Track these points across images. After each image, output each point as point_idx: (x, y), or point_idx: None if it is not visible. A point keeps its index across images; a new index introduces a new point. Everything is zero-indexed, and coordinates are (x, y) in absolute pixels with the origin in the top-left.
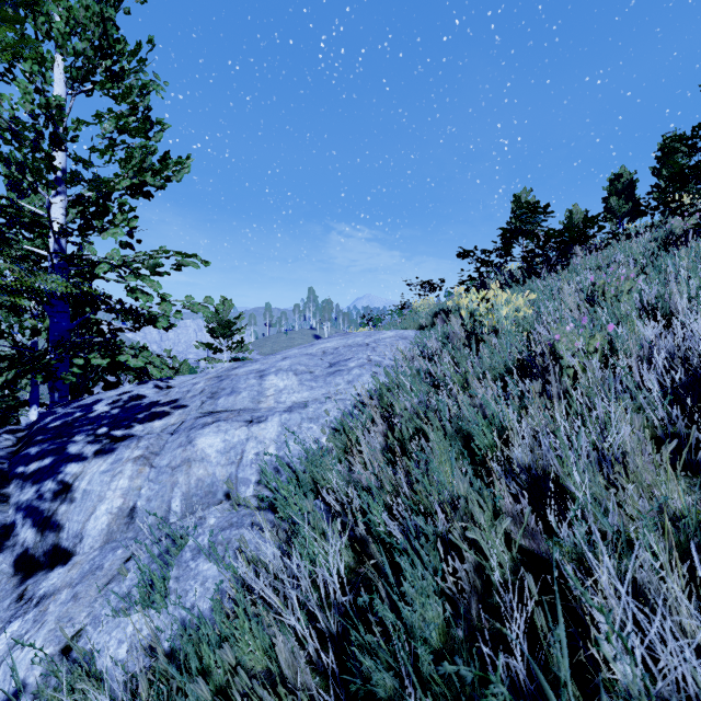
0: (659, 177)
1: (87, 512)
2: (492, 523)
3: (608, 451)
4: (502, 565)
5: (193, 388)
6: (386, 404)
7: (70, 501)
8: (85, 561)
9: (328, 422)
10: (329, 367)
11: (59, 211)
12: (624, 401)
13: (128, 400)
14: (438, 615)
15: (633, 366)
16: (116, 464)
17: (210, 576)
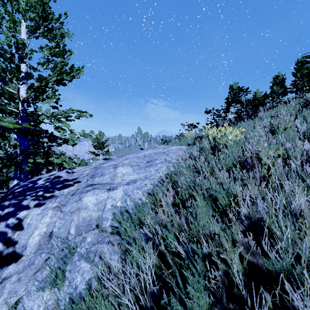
0: (296, 77)
1: (29, 234)
2: (232, 247)
3: (291, 209)
4: (237, 270)
5: (83, 173)
6: (173, 181)
7: (21, 228)
8: (26, 260)
9: (146, 189)
10: (146, 163)
11: (23, 92)
12: (299, 182)
13: (53, 178)
14: (205, 301)
15: (299, 164)
16: (44, 210)
17: (86, 270)
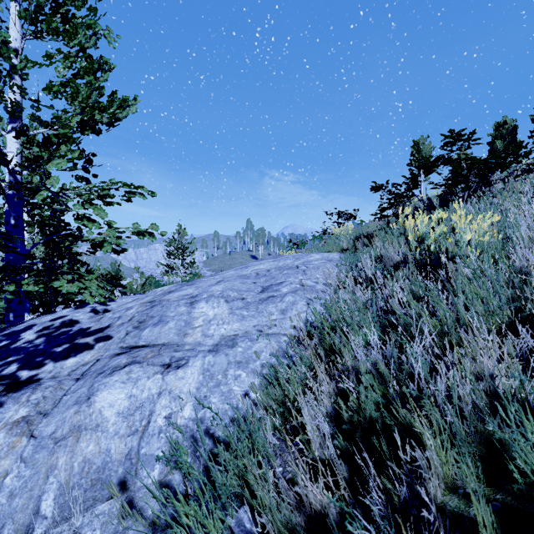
0: None
1: None
2: None
3: None
4: None
5: (124, 314)
6: (327, 344)
7: None
8: None
9: (259, 367)
10: (261, 292)
11: (14, 146)
12: None
13: (59, 326)
14: None
15: None
16: None
17: None
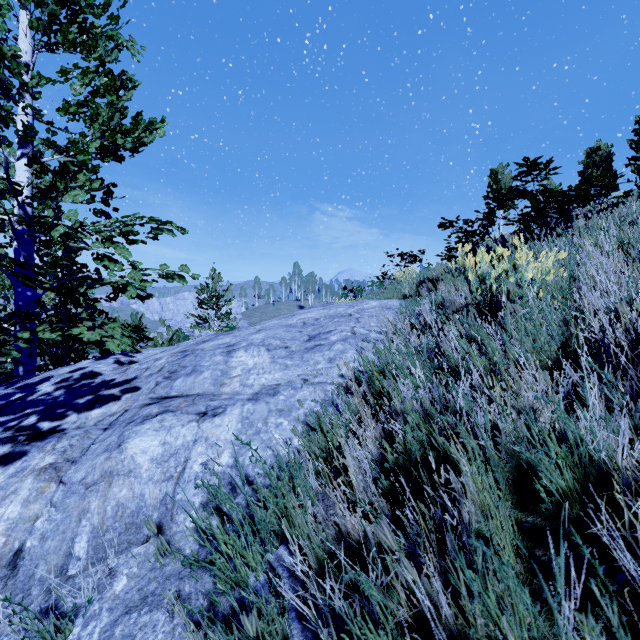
0: (637, 150)
1: None
2: None
3: None
4: None
5: (153, 364)
6: (376, 392)
7: None
8: None
9: (302, 415)
10: (307, 341)
11: (24, 175)
12: None
13: (79, 378)
14: None
15: None
16: (14, 479)
17: None
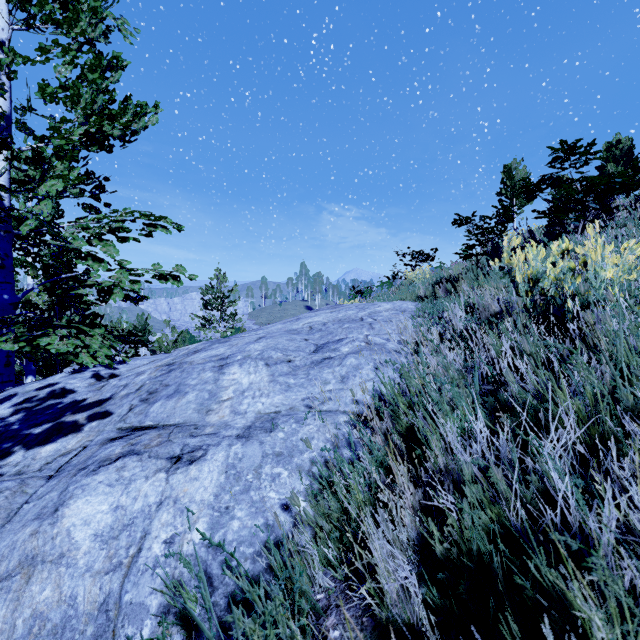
0: None
1: None
2: None
3: None
4: None
5: (133, 381)
6: (405, 428)
7: None
8: None
9: (307, 462)
10: (314, 352)
11: (0, 165)
12: None
13: (45, 398)
14: None
15: None
16: None
17: None
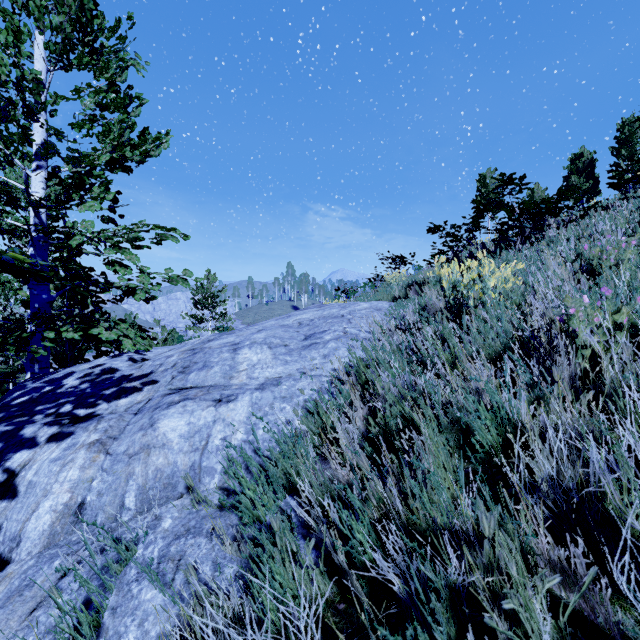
0: (618, 157)
1: (28, 509)
2: (522, 569)
3: None
4: (538, 632)
5: (166, 361)
6: (364, 382)
7: (12, 495)
8: (17, 574)
9: (302, 401)
10: (304, 340)
11: (39, 186)
12: None
13: (100, 373)
14: None
15: None
16: (69, 451)
17: (152, 611)
